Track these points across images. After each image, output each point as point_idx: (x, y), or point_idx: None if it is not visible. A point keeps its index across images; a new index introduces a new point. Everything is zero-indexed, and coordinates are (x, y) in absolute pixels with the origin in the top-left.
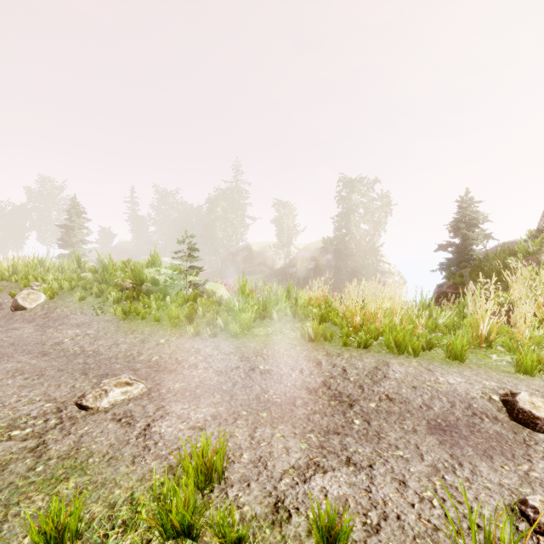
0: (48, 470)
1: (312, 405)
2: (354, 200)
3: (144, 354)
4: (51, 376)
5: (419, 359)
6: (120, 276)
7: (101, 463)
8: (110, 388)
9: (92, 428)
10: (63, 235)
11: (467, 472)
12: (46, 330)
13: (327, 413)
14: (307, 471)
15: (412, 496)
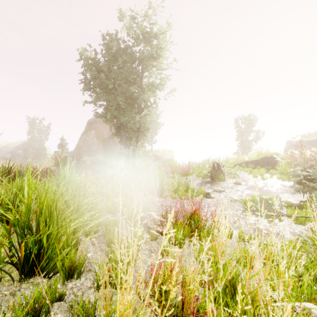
0: None
1: None
2: (34, 127)
3: None
4: None
5: None
6: None
7: None
8: None
9: None
10: None
11: None
12: None
13: None
14: None
15: None
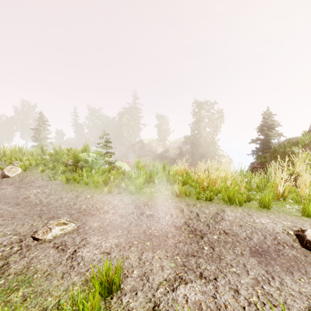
0: (7, 283)
1: (178, 236)
2: (202, 114)
3: (77, 204)
4: (19, 218)
5: (242, 207)
6: (65, 158)
7: (41, 278)
8: (53, 226)
9: (39, 253)
10: (34, 134)
11: (277, 283)
12: (20, 189)
13: (187, 242)
14: (174, 283)
15: (243, 301)
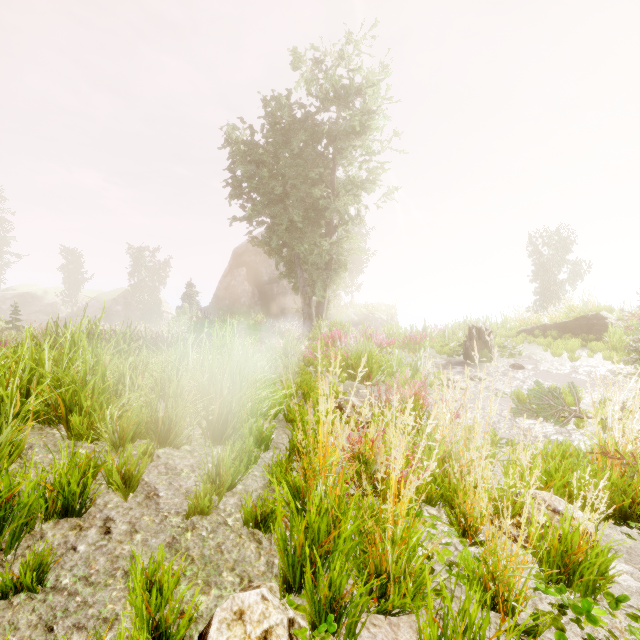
0: None
1: None
2: (142, 263)
3: None
4: None
5: None
6: None
7: None
8: None
9: None
10: None
11: None
12: None
13: None
14: None
15: None
